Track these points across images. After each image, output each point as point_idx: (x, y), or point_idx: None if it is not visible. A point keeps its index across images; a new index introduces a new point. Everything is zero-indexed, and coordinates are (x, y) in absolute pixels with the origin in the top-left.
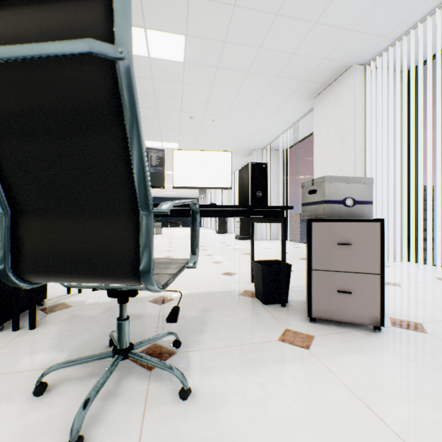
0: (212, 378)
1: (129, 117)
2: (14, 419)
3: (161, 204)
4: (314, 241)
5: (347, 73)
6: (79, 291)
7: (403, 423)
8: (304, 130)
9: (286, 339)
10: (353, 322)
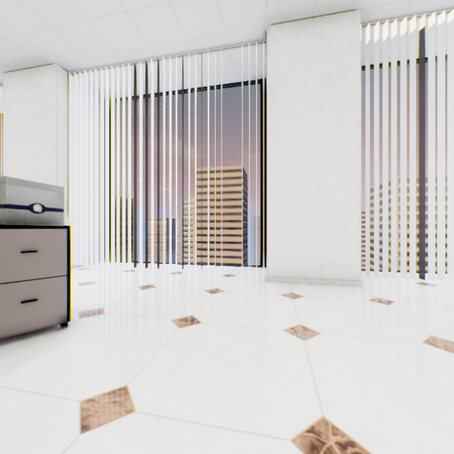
0: None
1: None
2: None
3: None
4: None
5: (49, 68)
6: None
7: (70, 386)
8: None
9: None
10: (40, 328)
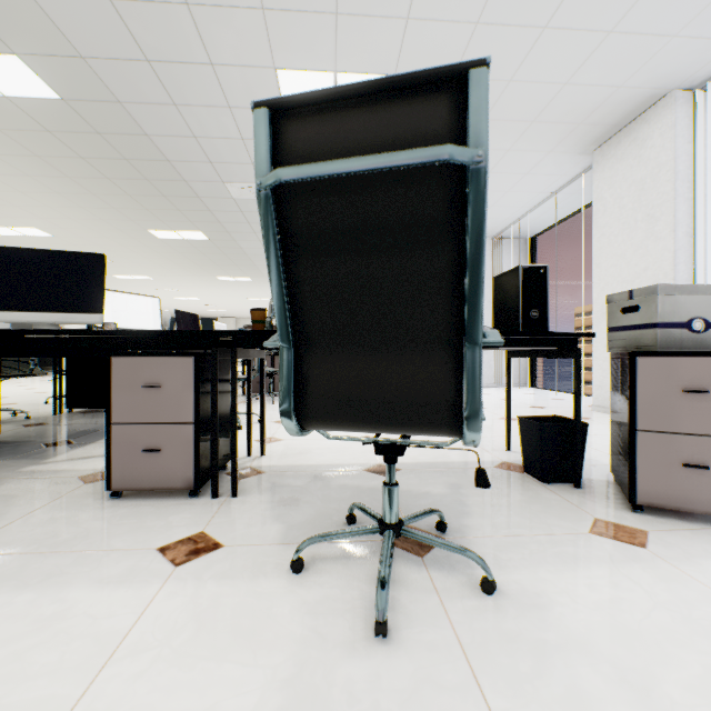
0: (513, 572)
1: (474, 230)
2: (286, 595)
3: (485, 334)
4: (640, 386)
5: (658, 106)
6: (262, 453)
7: None
8: (568, 204)
9: (603, 532)
10: (710, 514)
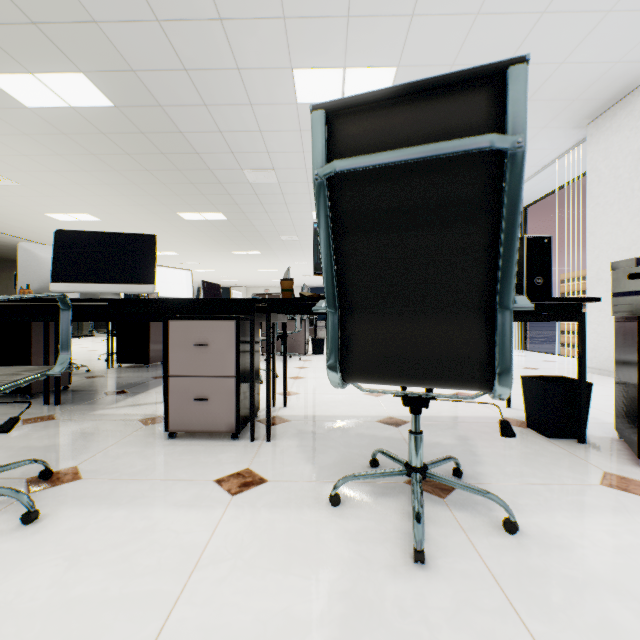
0: (531, 516)
1: (510, 207)
2: (329, 523)
3: (514, 299)
4: None
5: None
6: (284, 404)
7: None
8: (560, 176)
9: (614, 485)
10: None
